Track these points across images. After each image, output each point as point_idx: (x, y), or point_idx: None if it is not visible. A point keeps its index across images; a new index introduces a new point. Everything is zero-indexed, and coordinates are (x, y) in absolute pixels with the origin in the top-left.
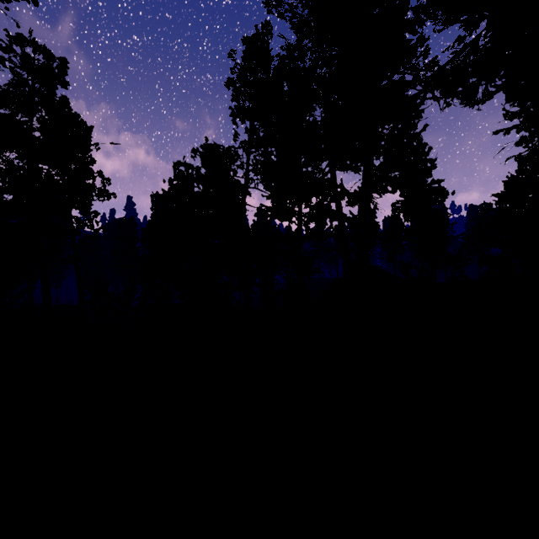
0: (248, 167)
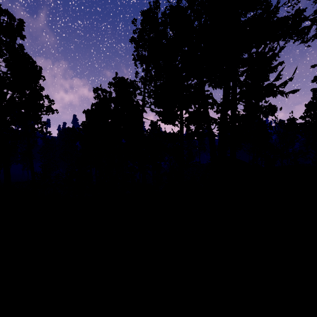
0: (144, 93)
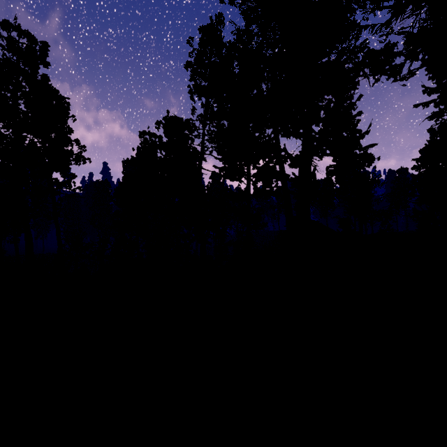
0: (204, 136)
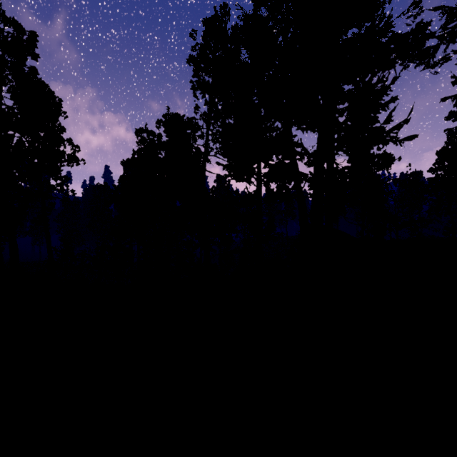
0: (208, 136)
